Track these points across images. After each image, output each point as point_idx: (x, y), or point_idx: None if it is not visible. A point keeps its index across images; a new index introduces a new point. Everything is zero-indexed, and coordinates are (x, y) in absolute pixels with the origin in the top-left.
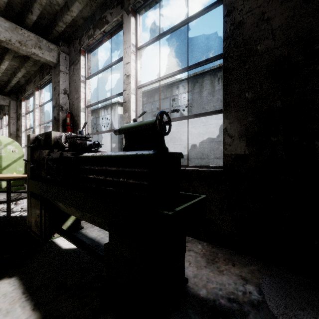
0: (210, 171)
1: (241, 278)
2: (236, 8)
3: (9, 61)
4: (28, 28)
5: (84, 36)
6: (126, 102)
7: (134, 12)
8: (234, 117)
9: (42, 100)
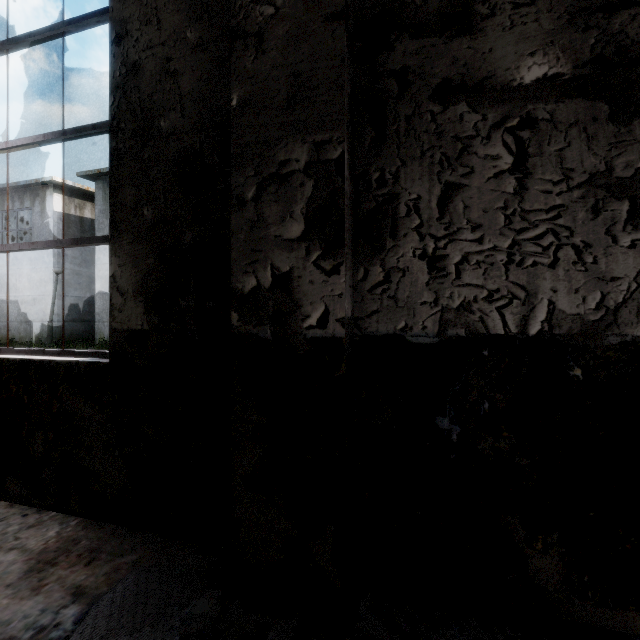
0: (89, 365)
1: (75, 592)
2: (130, 34)
3: None
4: None
5: None
6: None
7: None
8: (127, 254)
9: None
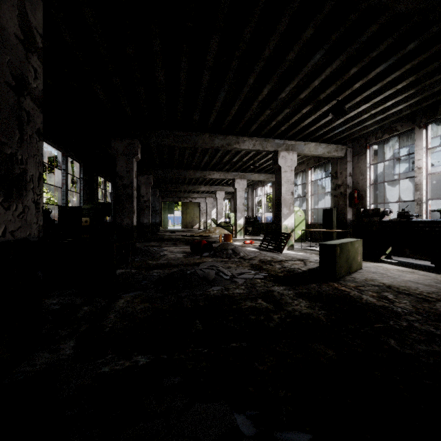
0: None
1: None
2: None
3: (301, 156)
4: (331, 141)
5: (371, 137)
6: (417, 185)
7: (424, 125)
8: None
9: (312, 176)
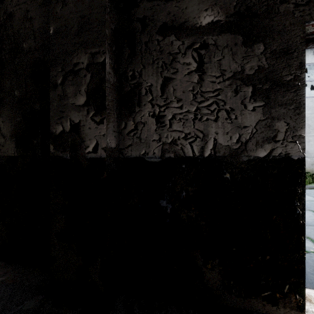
0: None
1: None
2: None
3: None
4: None
5: None
6: None
7: None
8: (6, 115)
9: None
